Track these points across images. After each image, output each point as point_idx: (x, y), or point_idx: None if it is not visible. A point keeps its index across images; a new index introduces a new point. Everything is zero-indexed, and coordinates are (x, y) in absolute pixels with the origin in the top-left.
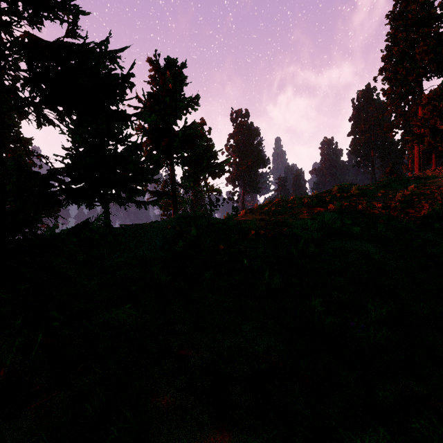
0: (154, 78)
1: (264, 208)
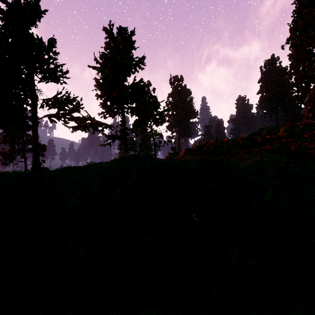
0: (108, 44)
1: (202, 148)
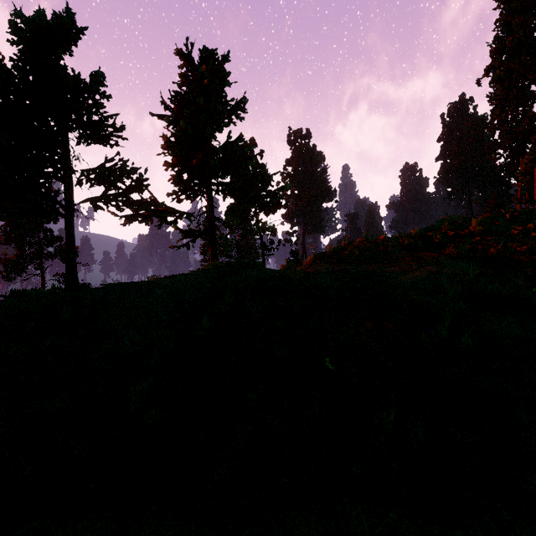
0: (185, 77)
1: (342, 252)
